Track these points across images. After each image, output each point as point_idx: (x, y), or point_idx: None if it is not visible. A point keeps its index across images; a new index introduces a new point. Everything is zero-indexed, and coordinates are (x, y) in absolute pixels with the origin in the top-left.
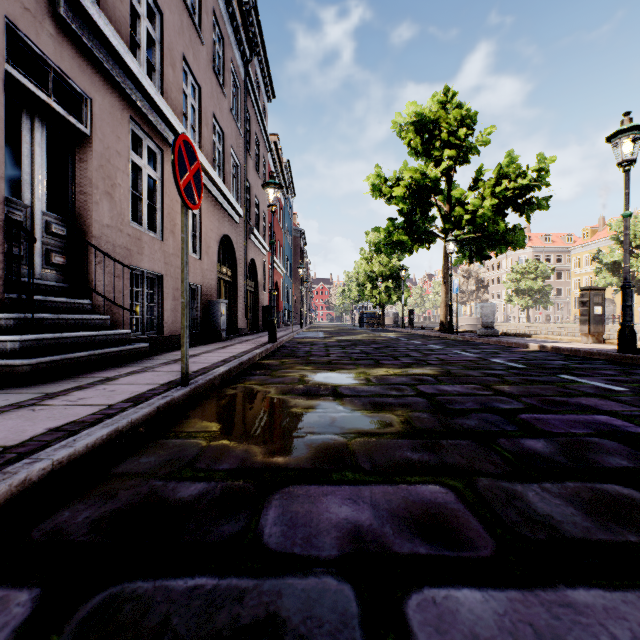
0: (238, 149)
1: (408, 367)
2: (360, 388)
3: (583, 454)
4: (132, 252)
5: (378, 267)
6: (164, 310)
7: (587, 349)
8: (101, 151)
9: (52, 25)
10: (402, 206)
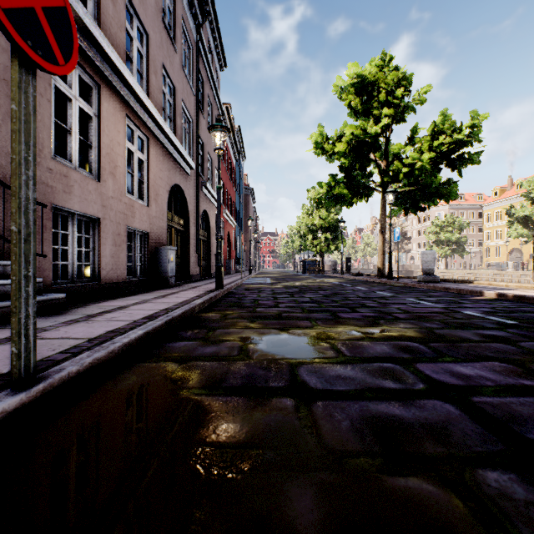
0: (190, 106)
1: (376, 324)
2: (331, 371)
3: None
4: (55, 189)
5: (318, 220)
6: (101, 256)
7: None
8: (5, 63)
9: None
10: (344, 161)
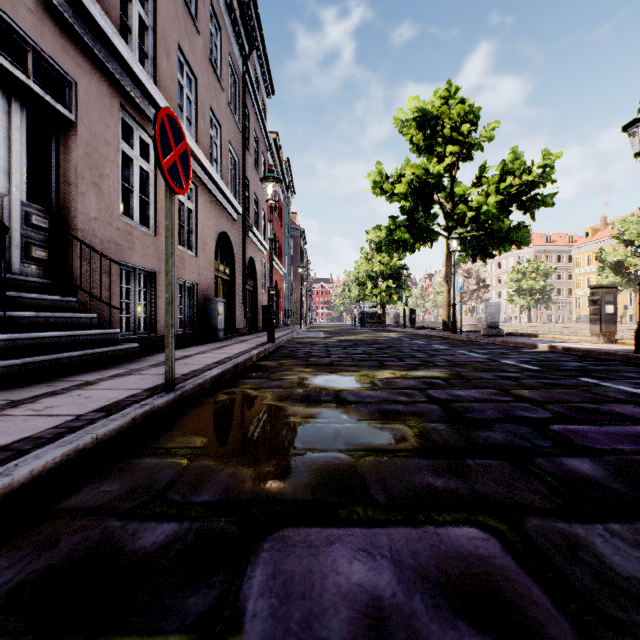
0: (236, 145)
1: (415, 369)
2: (365, 393)
3: None
4: (122, 247)
5: (379, 266)
6: (157, 309)
7: (601, 350)
8: (87, 139)
9: None
10: (404, 203)
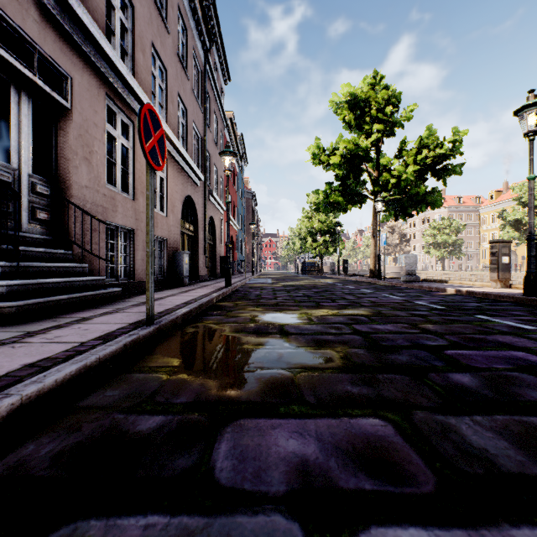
0: (199, 123)
1: (344, 308)
2: (303, 327)
3: (507, 388)
4: (107, 210)
5: (317, 224)
6: (135, 259)
7: (497, 293)
8: (80, 122)
9: (37, 12)
10: (338, 172)
